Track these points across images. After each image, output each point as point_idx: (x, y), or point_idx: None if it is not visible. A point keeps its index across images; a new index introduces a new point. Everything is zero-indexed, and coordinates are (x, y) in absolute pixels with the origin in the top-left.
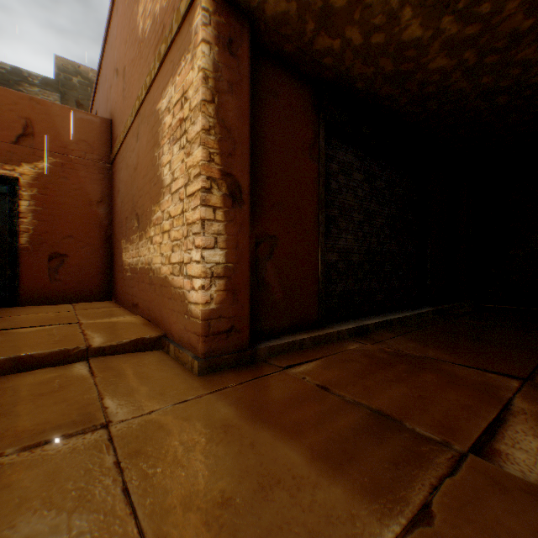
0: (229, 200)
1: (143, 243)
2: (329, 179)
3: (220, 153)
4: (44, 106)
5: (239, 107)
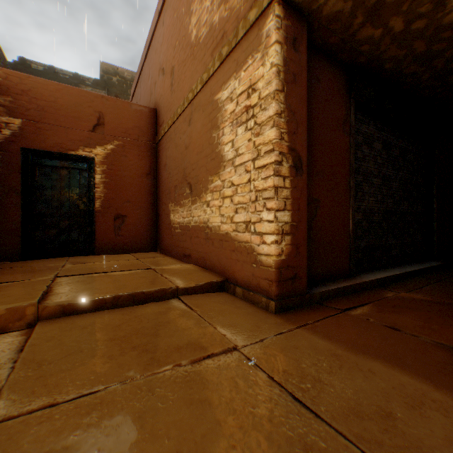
0: (294, 170)
1: (197, 206)
2: (355, 149)
3: (288, 132)
4: (110, 102)
5: (300, 93)
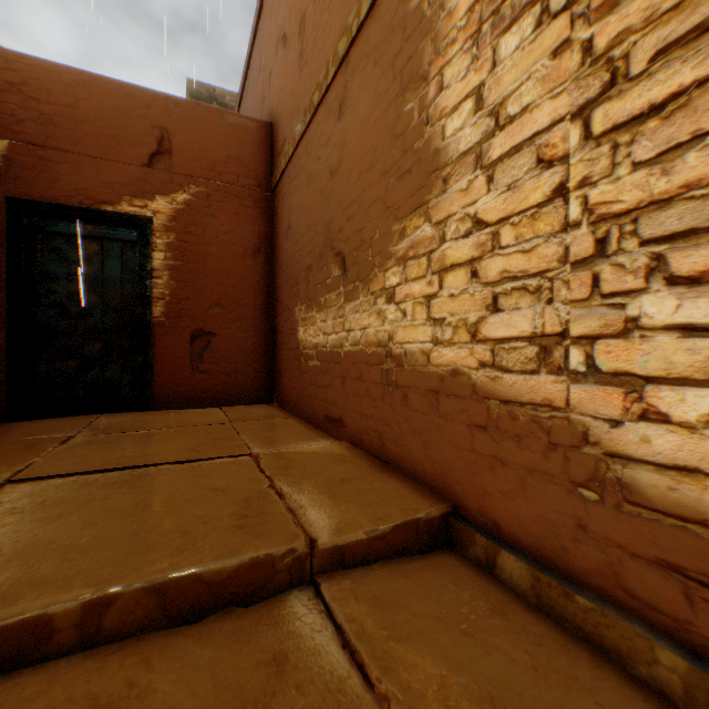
0: None
1: (358, 304)
2: None
3: None
4: (182, 108)
5: None
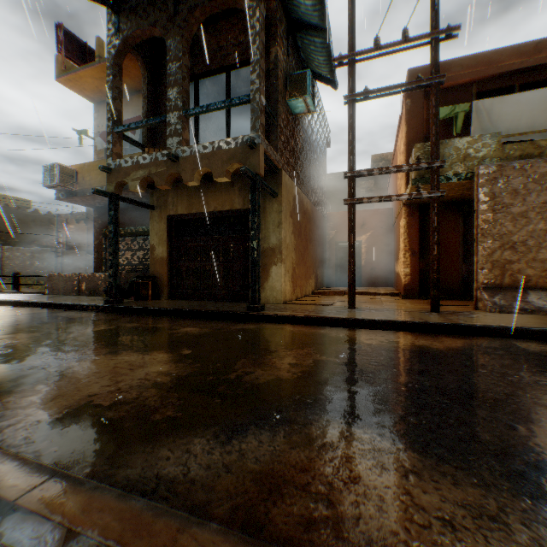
0: (411, 255)
1: (398, 264)
2: (469, 236)
3: (408, 244)
4: (368, 212)
5: (414, 230)
